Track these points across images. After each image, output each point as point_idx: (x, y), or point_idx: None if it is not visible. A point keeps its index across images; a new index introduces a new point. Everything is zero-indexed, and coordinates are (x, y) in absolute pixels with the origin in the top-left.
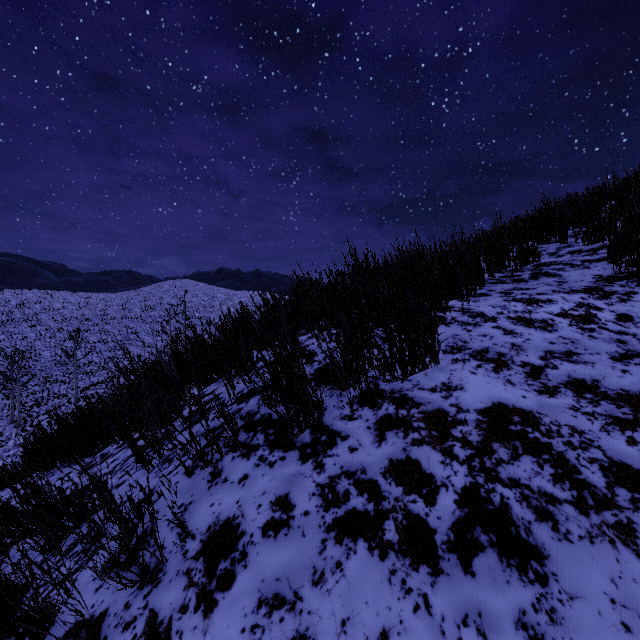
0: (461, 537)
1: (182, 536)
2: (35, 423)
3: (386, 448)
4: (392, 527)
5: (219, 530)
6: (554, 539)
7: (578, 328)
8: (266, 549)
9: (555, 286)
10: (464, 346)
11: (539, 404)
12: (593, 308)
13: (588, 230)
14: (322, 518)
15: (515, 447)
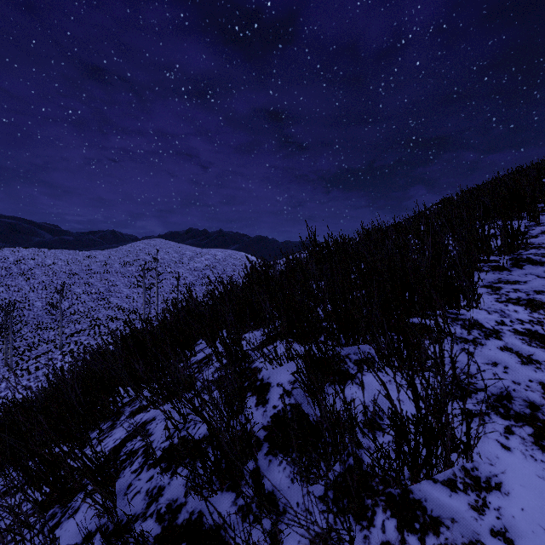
0: None
1: None
2: (25, 367)
3: None
4: None
5: None
6: None
7: None
8: None
9: None
10: (472, 384)
11: None
12: None
13: None
14: None
15: None
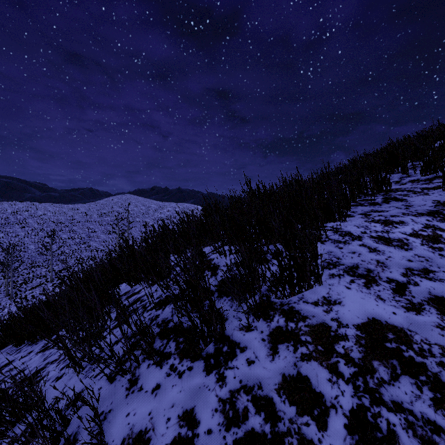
0: None
1: None
2: (23, 296)
3: (279, 362)
4: None
5: (132, 444)
6: None
7: (429, 247)
8: None
9: (404, 209)
10: (338, 262)
11: (408, 321)
12: (438, 229)
13: (425, 165)
14: (223, 439)
15: (393, 366)
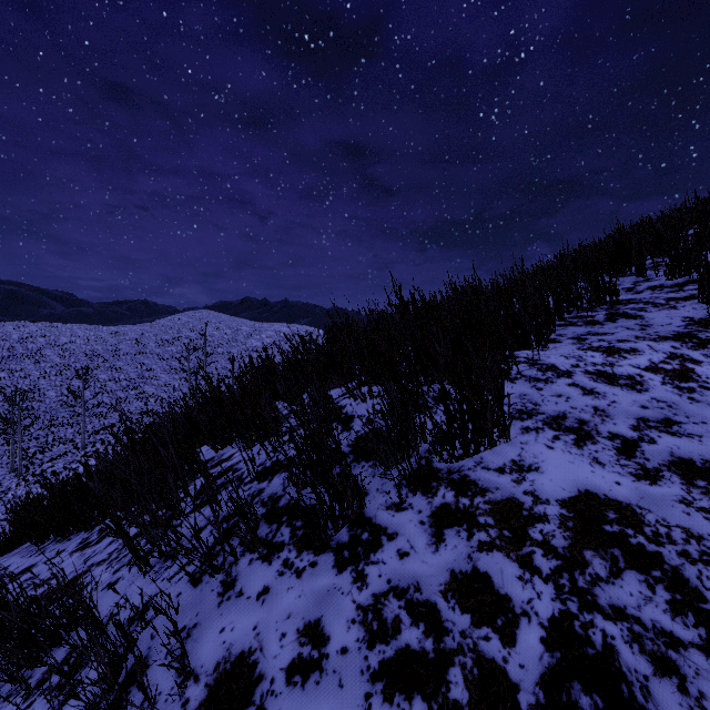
0: (554, 698)
1: (182, 676)
2: (38, 472)
3: (446, 554)
4: (459, 679)
5: (230, 670)
6: (683, 706)
7: (674, 387)
8: (291, 704)
9: (638, 331)
10: (535, 410)
11: (639, 494)
12: (689, 361)
13: (672, 262)
14: (365, 659)
15: (614, 557)
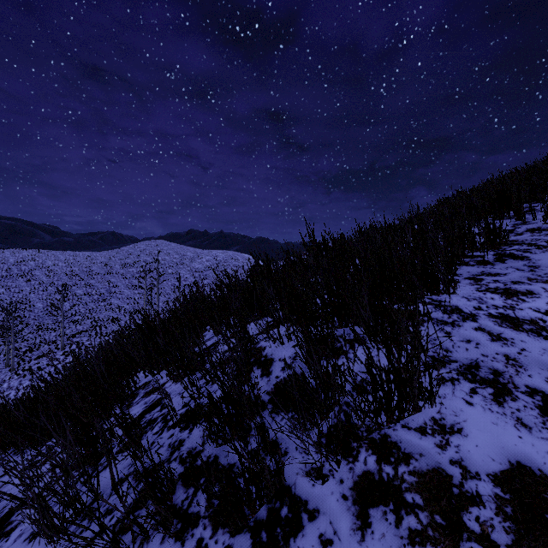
0: None
1: None
2: (27, 367)
3: (373, 546)
4: None
5: None
6: None
7: None
8: None
9: (528, 272)
10: (447, 357)
11: None
12: None
13: None
14: None
15: None
